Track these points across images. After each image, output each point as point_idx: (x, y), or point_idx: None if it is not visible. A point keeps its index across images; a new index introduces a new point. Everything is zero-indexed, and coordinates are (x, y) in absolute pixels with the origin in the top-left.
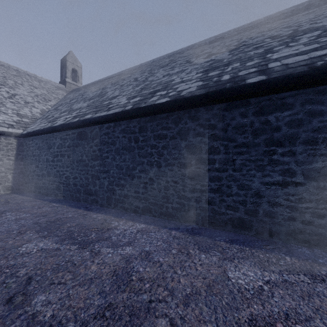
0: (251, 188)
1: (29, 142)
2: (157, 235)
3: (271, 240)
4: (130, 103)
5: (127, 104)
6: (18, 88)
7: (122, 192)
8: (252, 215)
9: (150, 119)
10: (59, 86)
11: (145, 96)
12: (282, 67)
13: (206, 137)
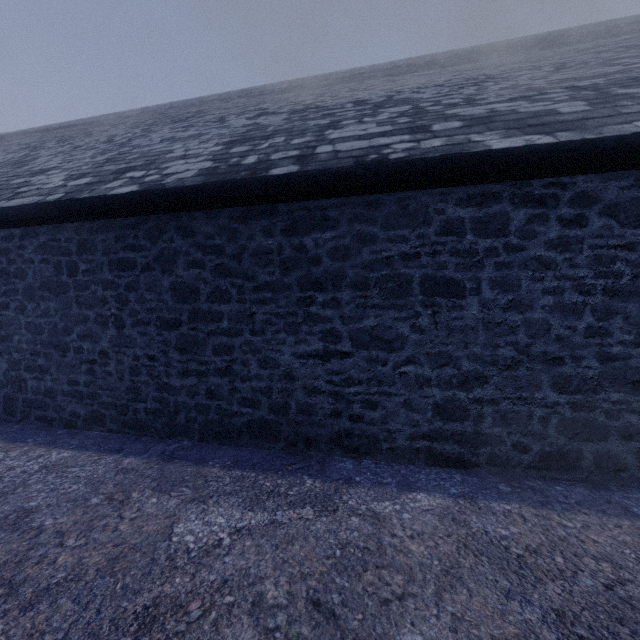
0: (279, 364)
1: None
2: (84, 472)
3: (308, 454)
4: (64, 188)
5: (58, 191)
6: None
7: (41, 385)
8: (281, 413)
9: (102, 226)
10: None
11: (103, 176)
12: (329, 155)
13: (207, 269)
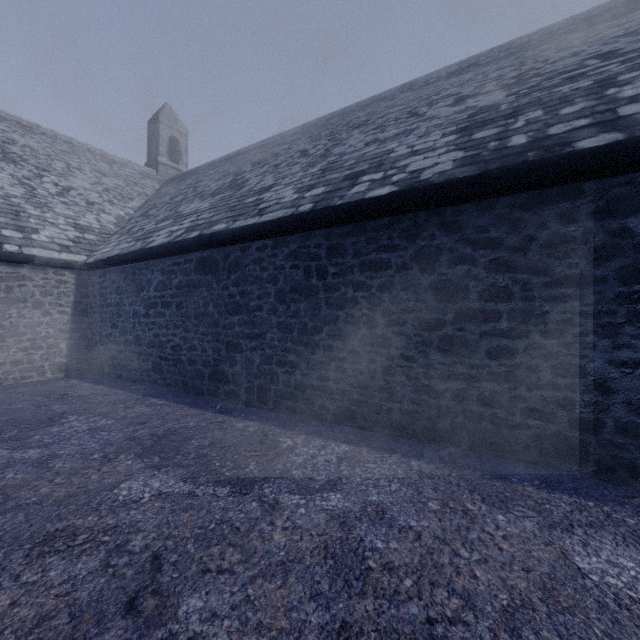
0: (586, 372)
1: (100, 279)
2: (383, 469)
3: (635, 485)
4: (305, 199)
5: (301, 202)
6: (74, 176)
7: (291, 379)
8: (588, 431)
9: (352, 230)
10: (145, 171)
11: (337, 184)
12: None
13: (478, 265)
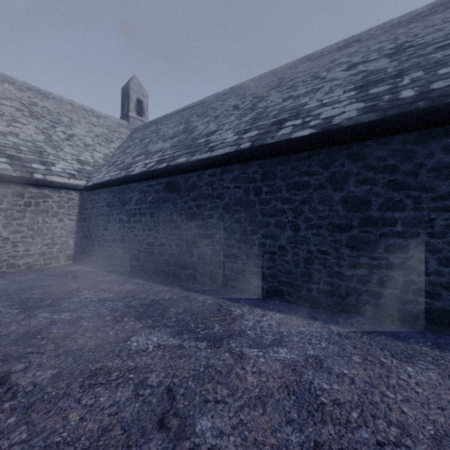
0: None
1: (95, 196)
2: (312, 332)
3: None
4: (243, 139)
5: (241, 141)
6: (75, 127)
7: (234, 266)
8: None
9: (280, 161)
10: (120, 122)
11: (266, 128)
12: None
13: (378, 185)
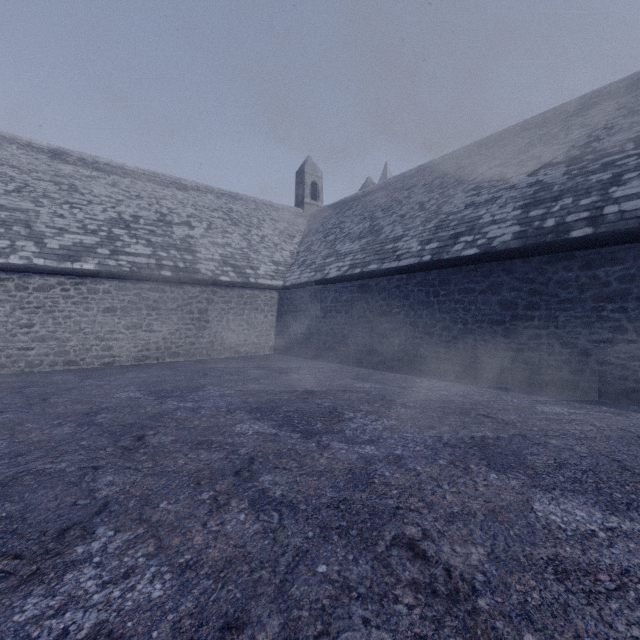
0: (577, 346)
1: (292, 295)
2: (467, 389)
3: (599, 400)
4: (425, 251)
5: (423, 253)
6: (263, 227)
7: (417, 353)
8: (578, 375)
9: (454, 271)
10: (296, 211)
11: (445, 241)
12: (616, 216)
13: (523, 292)
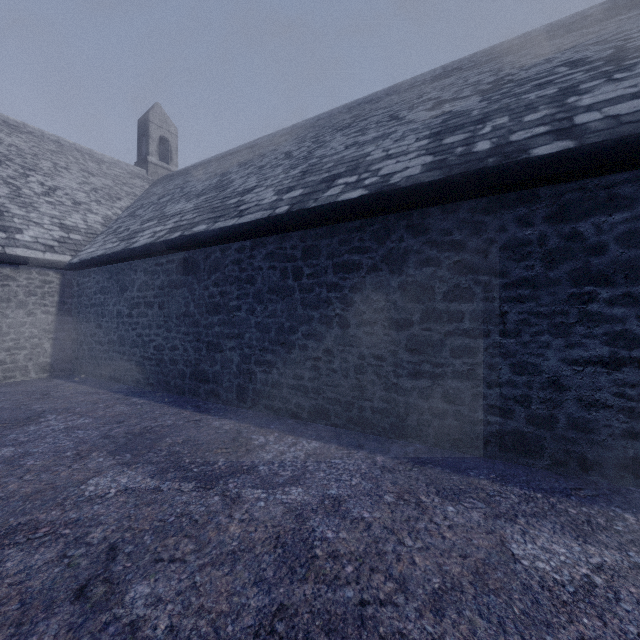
0: (541, 370)
1: (84, 279)
2: (348, 465)
3: (585, 478)
4: (283, 201)
5: (279, 204)
6: (61, 176)
7: (268, 378)
8: (543, 427)
9: (326, 232)
10: (134, 170)
11: (314, 186)
12: (607, 122)
13: (443, 267)
